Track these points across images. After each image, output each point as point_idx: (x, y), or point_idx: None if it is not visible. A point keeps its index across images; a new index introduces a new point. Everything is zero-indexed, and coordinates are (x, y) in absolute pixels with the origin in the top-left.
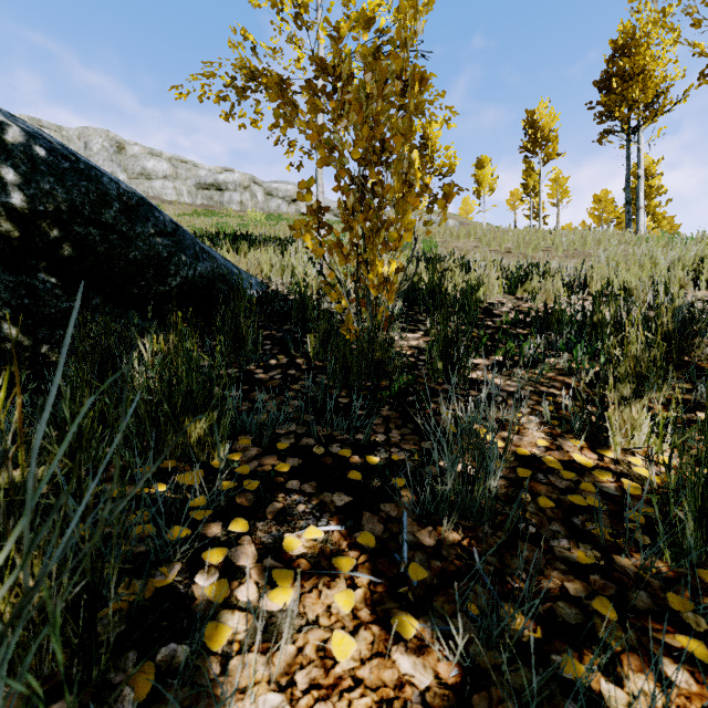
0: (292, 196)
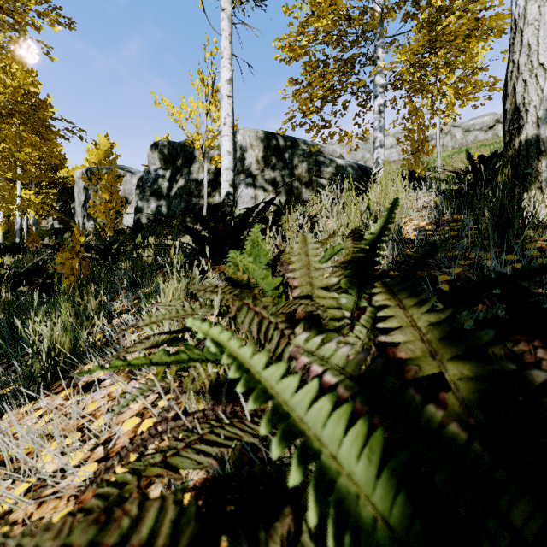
0: (488, 125)
